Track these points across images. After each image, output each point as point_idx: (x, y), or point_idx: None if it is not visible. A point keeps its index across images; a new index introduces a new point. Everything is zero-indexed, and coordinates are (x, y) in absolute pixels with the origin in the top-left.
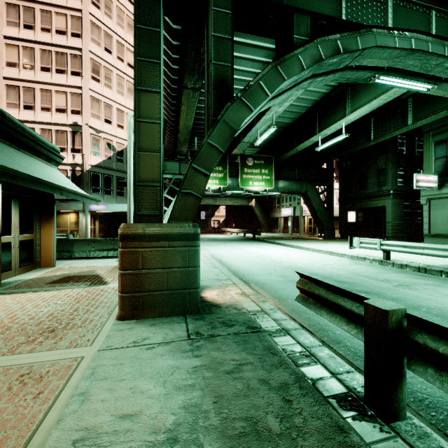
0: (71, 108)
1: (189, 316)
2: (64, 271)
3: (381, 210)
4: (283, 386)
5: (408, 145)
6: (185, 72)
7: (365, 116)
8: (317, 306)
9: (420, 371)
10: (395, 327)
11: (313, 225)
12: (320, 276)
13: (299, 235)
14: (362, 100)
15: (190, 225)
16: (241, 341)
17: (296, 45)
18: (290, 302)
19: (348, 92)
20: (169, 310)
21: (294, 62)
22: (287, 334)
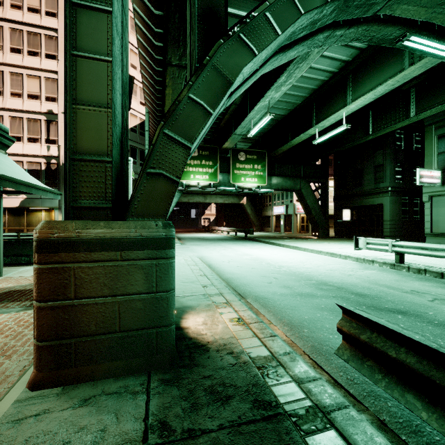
0: (45, 95)
1: (156, 373)
2: (8, 284)
3: (378, 208)
4: None
5: (406, 141)
6: (169, 43)
7: (363, 109)
8: (392, 379)
9: None
10: None
11: (306, 224)
12: (332, 287)
13: (292, 234)
14: (365, 87)
15: (158, 223)
16: None
17: None
18: (307, 333)
19: (349, 79)
20: (123, 364)
21: None
22: (329, 425)
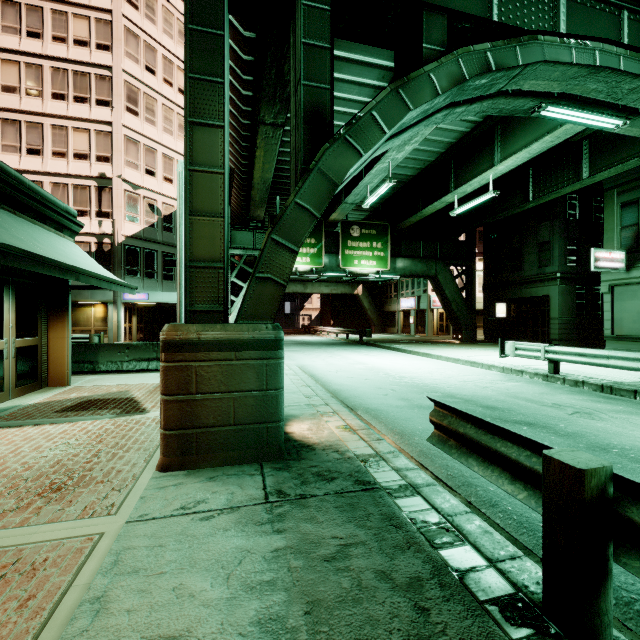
0: (96, 153)
1: (267, 463)
2: (83, 393)
3: (544, 301)
4: (415, 582)
5: (582, 209)
6: (262, 100)
7: (521, 166)
8: (462, 451)
9: (636, 567)
10: (596, 497)
11: (446, 323)
12: (459, 399)
13: (425, 337)
14: (517, 143)
15: (268, 326)
16: (347, 506)
17: (426, 59)
18: (417, 440)
19: (497, 130)
20: (237, 455)
21: (423, 84)
22: (416, 494)
